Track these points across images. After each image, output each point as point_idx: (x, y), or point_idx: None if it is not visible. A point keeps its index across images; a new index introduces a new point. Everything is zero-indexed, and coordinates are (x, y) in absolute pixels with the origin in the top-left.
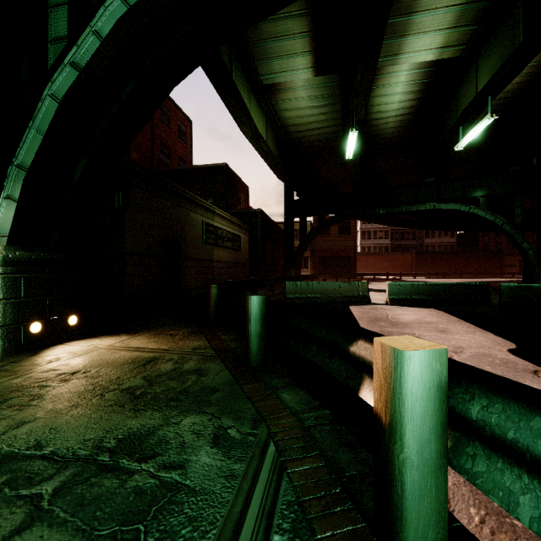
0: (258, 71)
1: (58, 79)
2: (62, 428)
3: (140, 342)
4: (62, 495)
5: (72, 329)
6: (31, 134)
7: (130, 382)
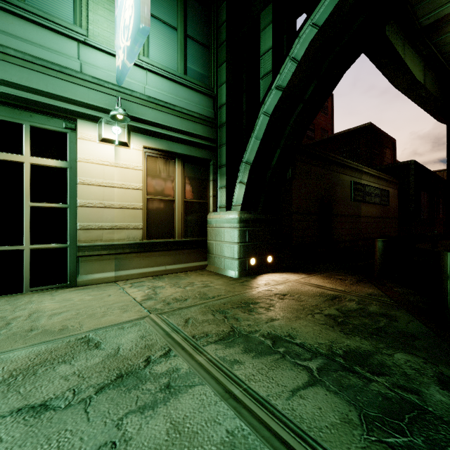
0: (416, 16)
1: (268, 100)
2: (299, 330)
3: (318, 281)
4: (324, 374)
5: (269, 265)
6: (252, 141)
7: (327, 310)
